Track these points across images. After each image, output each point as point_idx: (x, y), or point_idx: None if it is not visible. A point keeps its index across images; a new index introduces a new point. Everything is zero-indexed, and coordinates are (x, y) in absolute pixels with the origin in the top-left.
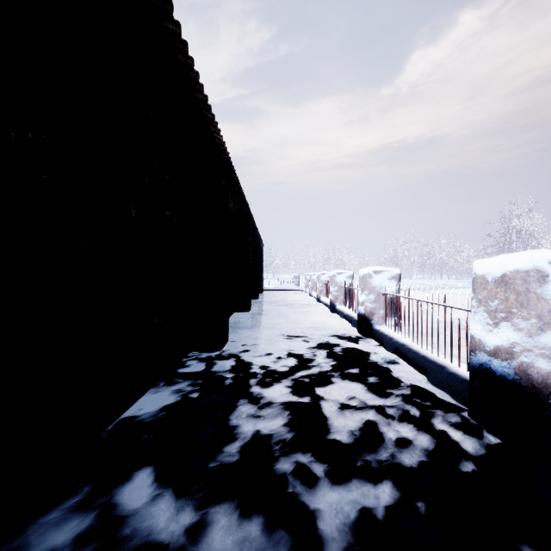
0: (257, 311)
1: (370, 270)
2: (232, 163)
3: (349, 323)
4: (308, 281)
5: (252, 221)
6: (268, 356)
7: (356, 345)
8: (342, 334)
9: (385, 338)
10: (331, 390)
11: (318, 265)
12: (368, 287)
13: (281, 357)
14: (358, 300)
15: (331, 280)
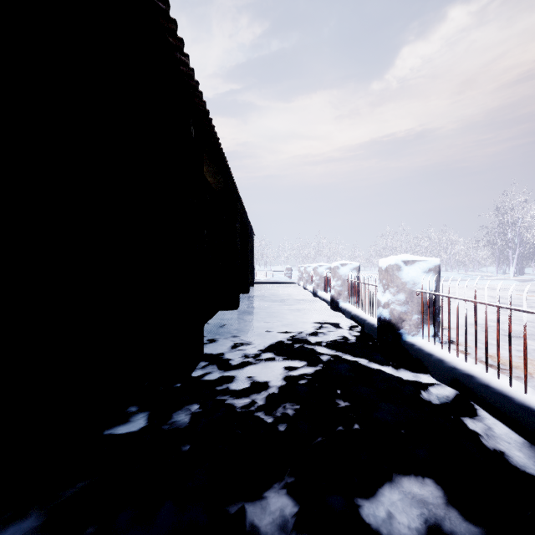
0: (247, 308)
1: (399, 260)
2: (208, 113)
3: (361, 326)
4: (302, 273)
5: (241, 206)
6: (257, 393)
7: (385, 367)
8: (357, 346)
9: (429, 359)
10: (385, 501)
11: (309, 257)
12: (396, 284)
13: (277, 396)
14: (378, 299)
15: (333, 272)
